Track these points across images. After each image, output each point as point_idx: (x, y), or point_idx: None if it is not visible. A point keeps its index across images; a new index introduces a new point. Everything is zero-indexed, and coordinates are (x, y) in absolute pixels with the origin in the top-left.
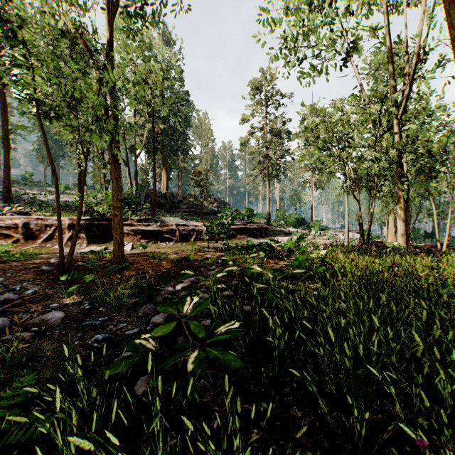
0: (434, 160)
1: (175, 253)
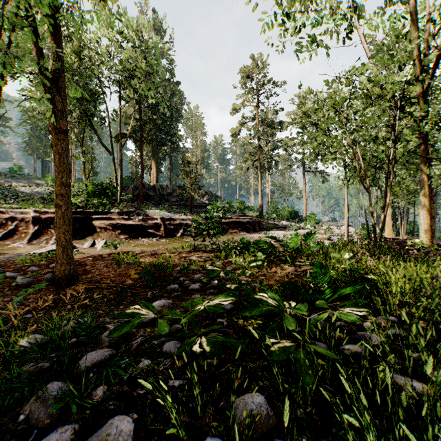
0: (434, 150)
1: (153, 254)
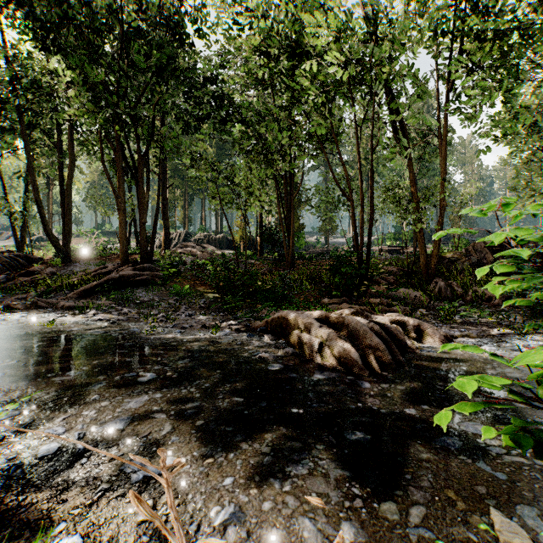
0: None
1: None
